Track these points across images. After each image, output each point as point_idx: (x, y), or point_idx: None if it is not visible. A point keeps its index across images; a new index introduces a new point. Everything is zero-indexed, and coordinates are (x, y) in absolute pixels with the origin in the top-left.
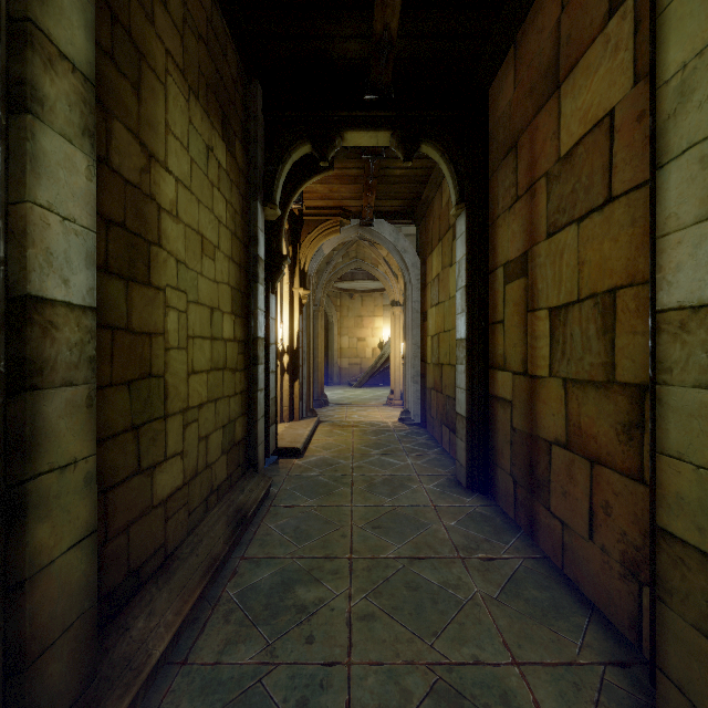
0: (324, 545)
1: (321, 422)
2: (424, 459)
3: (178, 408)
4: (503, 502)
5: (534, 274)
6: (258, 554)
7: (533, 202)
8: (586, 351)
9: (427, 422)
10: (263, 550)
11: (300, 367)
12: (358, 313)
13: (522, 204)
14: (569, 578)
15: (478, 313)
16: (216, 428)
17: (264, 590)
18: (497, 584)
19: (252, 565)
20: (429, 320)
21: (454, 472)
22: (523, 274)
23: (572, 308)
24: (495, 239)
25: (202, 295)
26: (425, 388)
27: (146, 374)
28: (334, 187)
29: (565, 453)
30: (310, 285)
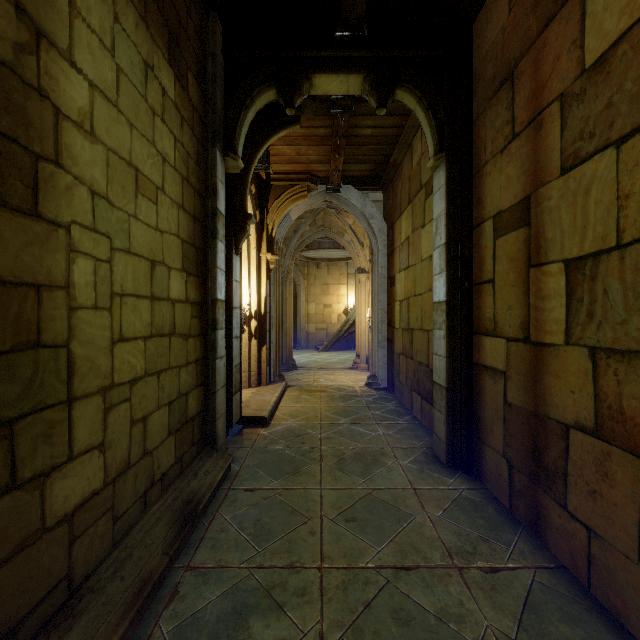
0: (289, 548)
1: (288, 386)
2: (395, 429)
3: (94, 387)
4: (493, 486)
5: (541, 222)
6: (207, 562)
7: (539, 136)
8: (634, 311)
9: (395, 387)
10: (215, 555)
11: (267, 332)
12: (325, 281)
13: (522, 141)
14: (600, 602)
15: (460, 273)
16: (159, 406)
17: (209, 624)
18: (511, 614)
19: (198, 581)
20: (397, 284)
21: (429, 445)
22: (523, 224)
23: (606, 256)
24: (481, 189)
25: (138, 244)
26: (392, 353)
27: (29, 343)
28: (302, 149)
29: (594, 441)
30: (278, 251)
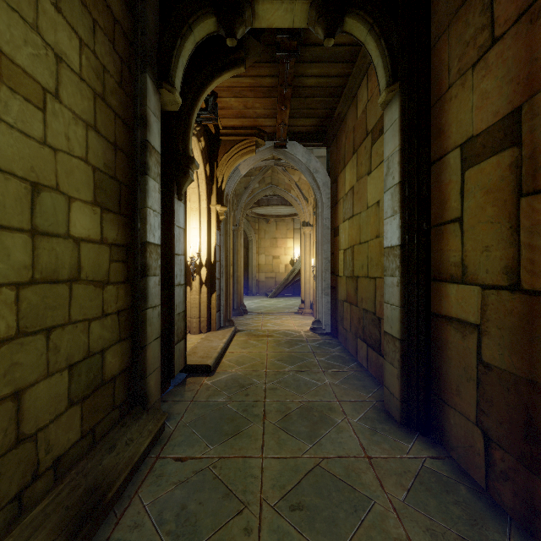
0: None
1: (238, 331)
2: (342, 378)
3: None
4: (461, 456)
5: (540, 136)
6: None
7: (537, 26)
8: None
9: (339, 332)
10: None
11: (217, 280)
12: (273, 235)
13: (506, 43)
14: None
15: (416, 214)
16: (49, 372)
17: None
18: None
19: None
20: (341, 234)
21: (379, 398)
22: (509, 144)
23: None
24: (442, 118)
25: (1, 155)
26: (336, 300)
27: None
28: (249, 102)
29: None
30: (227, 204)
